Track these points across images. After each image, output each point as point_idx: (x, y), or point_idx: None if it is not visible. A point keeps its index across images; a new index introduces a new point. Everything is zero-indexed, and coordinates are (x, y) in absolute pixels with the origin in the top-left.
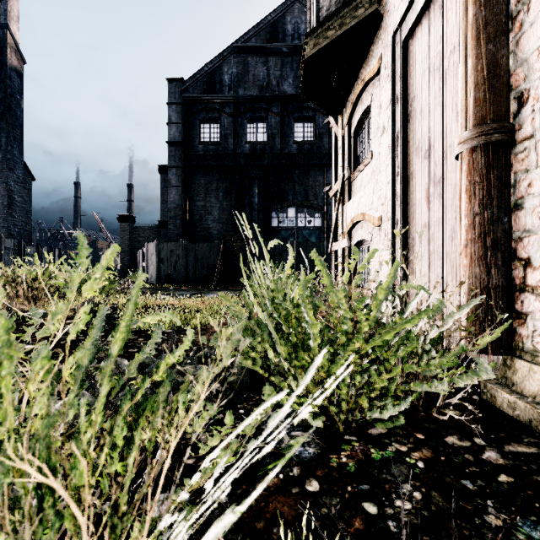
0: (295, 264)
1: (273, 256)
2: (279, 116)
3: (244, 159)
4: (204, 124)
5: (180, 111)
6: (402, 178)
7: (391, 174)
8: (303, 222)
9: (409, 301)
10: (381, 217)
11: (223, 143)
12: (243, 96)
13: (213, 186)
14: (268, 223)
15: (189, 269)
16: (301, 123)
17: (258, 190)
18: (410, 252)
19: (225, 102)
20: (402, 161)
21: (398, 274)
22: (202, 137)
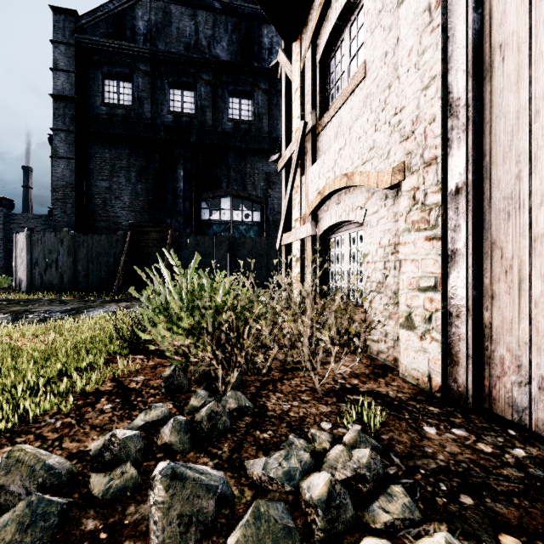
0: (230, 265)
1: (201, 254)
2: (211, 86)
3: (165, 131)
4: (110, 80)
5: (73, 56)
6: (472, 62)
7: (438, 61)
8: (239, 215)
9: (490, 344)
10: (404, 164)
11: (136, 109)
12: (164, 52)
13: (122, 162)
14: (197, 214)
15: (78, 271)
16: (237, 98)
17: (184, 173)
18: (494, 232)
19: (139, 55)
20: (472, 23)
21: (461, 282)
22: (106, 96)
